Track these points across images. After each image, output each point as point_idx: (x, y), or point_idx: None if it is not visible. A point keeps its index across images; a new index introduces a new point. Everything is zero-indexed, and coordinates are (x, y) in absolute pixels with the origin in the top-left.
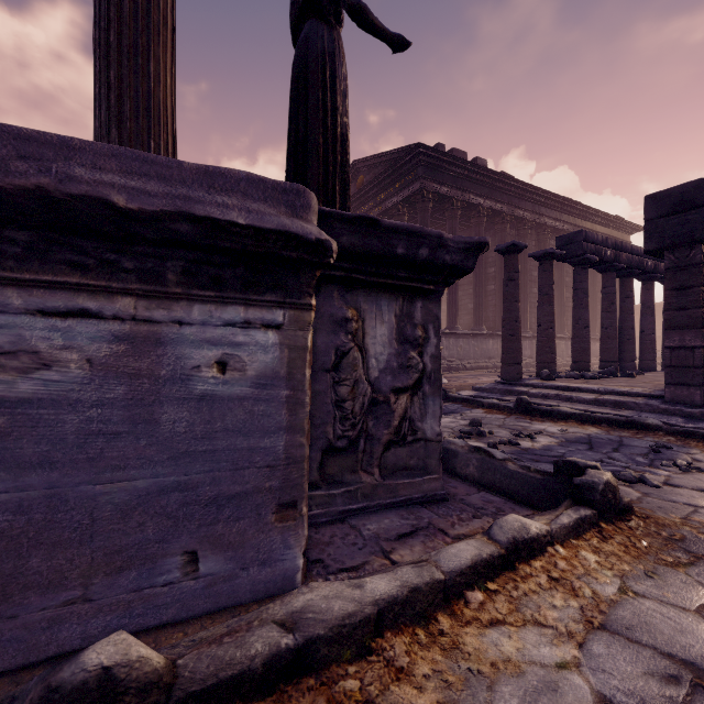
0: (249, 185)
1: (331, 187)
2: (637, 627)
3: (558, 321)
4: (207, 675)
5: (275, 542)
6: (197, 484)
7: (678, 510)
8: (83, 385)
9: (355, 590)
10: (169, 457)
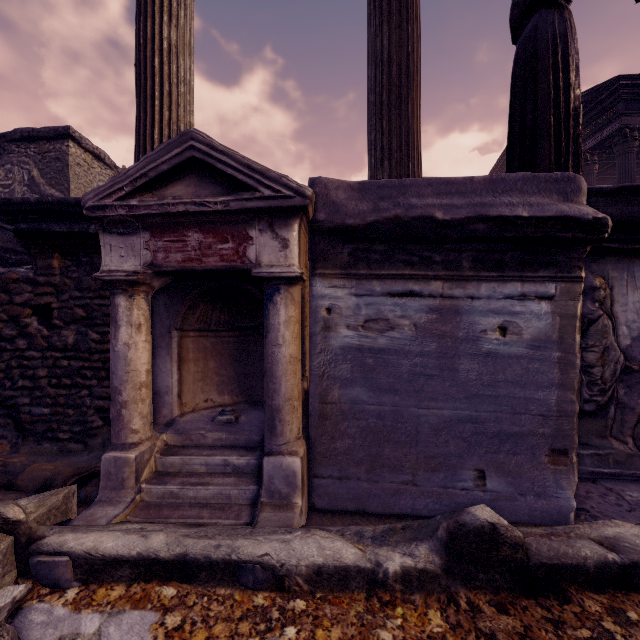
0: (524, 183)
1: (563, 162)
2: None
3: None
4: (550, 556)
5: (548, 480)
6: (484, 420)
7: None
8: (411, 341)
9: None
10: (464, 396)
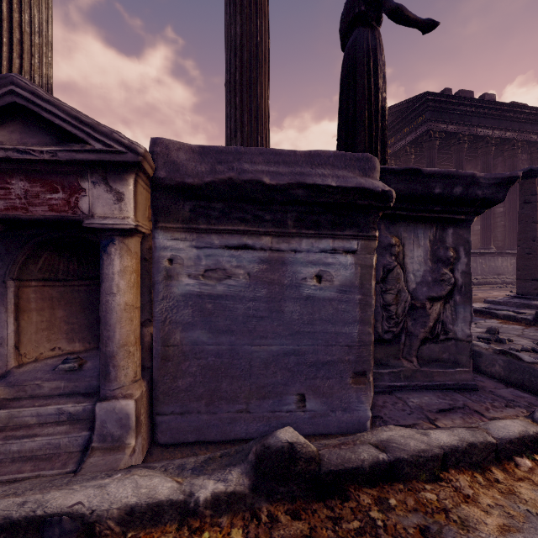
0: (335, 159)
1: (374, 147)
2: None
3: None
4: (337, 463)
5: (352, 397)
6: (304, 352)
7: None
8: (245, 288)
9: (423, 436)
10: (289, 333)
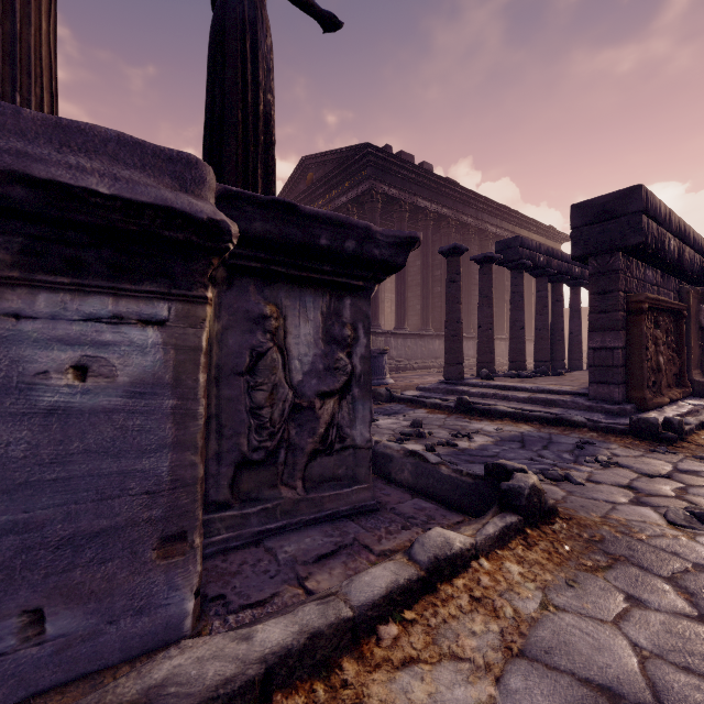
0: (120, 147)
1: (252, 170)
2: (556, 649)
3: (499, 323)
4: None
5: (157, 584)
6: (43, 522)
7: (598, 509)
8: None
9: (242, 643)
10: None
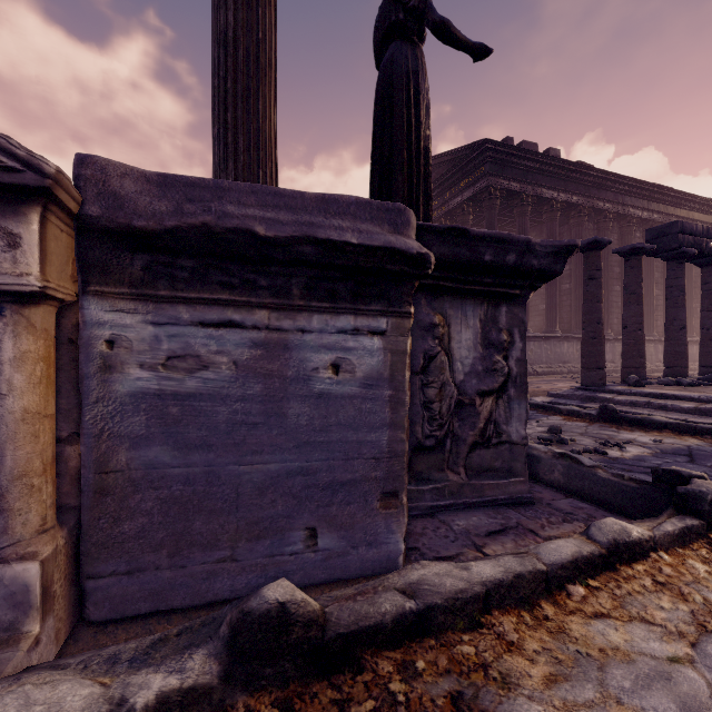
0: (357, 208)
1: (415, 199)
2: None
3: (645, 322)
4: (349, 623)
5: (380, 527)
6: (316, 470)
7: None
8: (230, 383)
9: (462, 571)
10: (295, 445)
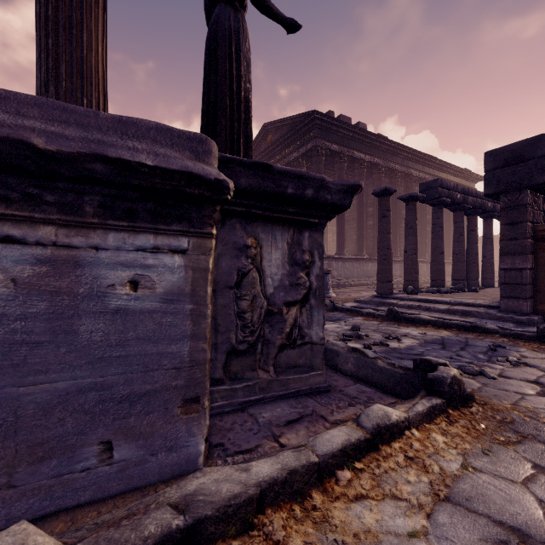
0: (158, 133)
1: (236, 139)
2: (475, 498)
3: (421, 249)
4: None
5: (181, 431)
6: (112, 384)
7: (509, 398)
8: (7, 301)
9: (242, 473)
10: (87, 361)
